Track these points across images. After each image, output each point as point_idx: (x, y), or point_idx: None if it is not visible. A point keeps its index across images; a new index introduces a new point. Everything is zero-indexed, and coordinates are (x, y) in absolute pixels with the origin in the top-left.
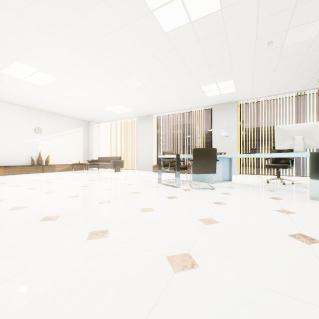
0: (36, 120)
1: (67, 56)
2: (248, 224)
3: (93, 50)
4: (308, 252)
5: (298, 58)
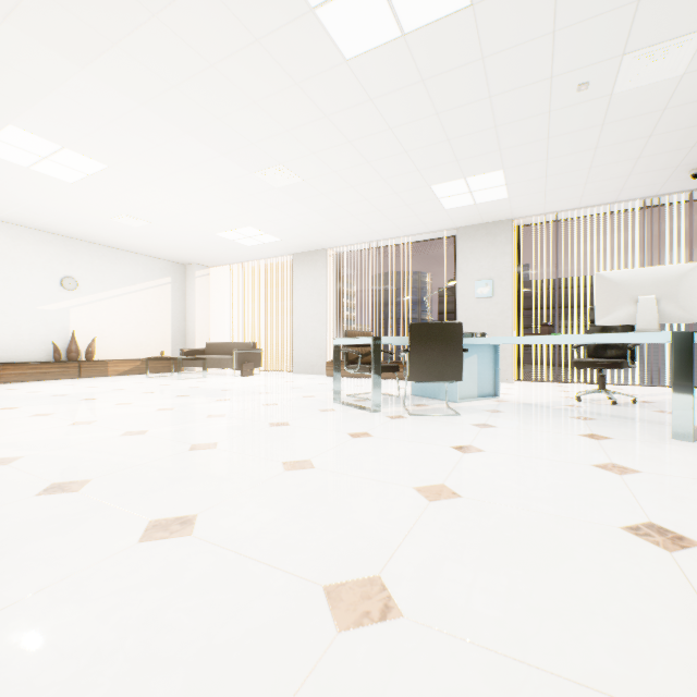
0: (64, 260)
1: (125, 114)
2: (531, 499)
3: (185, 99)
4: (670, 574)
5: (647, 122)
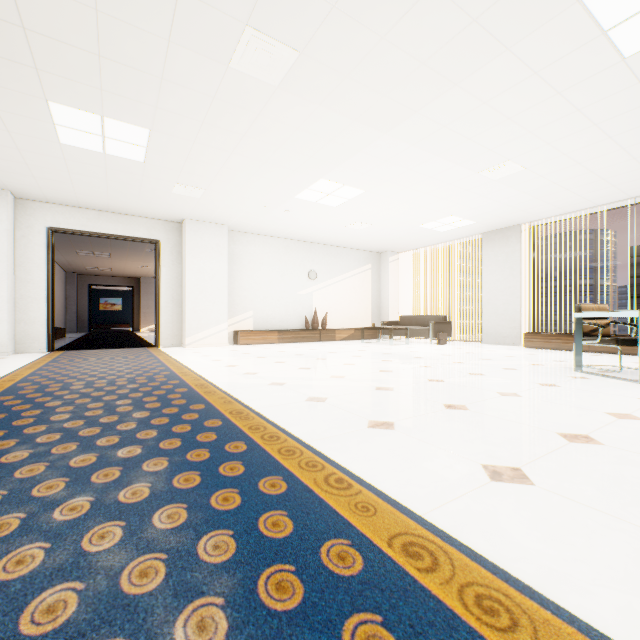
0: (309, 259)
1: (397, 154)
2: None
3: (448, 132)
4: None
5: None
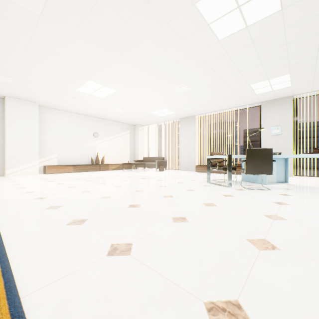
0: (94, 126)
1: (128, 72)
2: None
3: (151, 64)
4: None
5: None
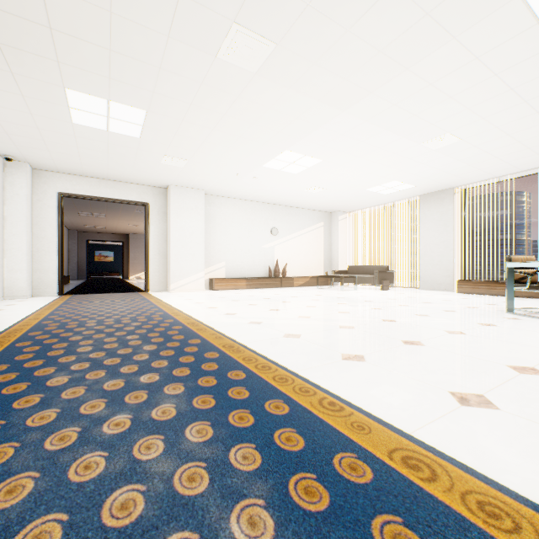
0: (272, 218)
1: (352, 129)
2: None
3: (397, 110)
4: None
5: None
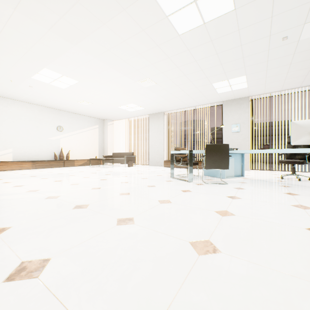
0: (58, 119)
1: (88, 61)
2: (265, 217)
3: (112, 54)
4: None
5: None
